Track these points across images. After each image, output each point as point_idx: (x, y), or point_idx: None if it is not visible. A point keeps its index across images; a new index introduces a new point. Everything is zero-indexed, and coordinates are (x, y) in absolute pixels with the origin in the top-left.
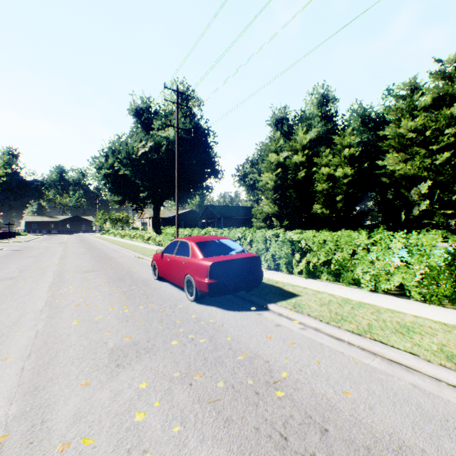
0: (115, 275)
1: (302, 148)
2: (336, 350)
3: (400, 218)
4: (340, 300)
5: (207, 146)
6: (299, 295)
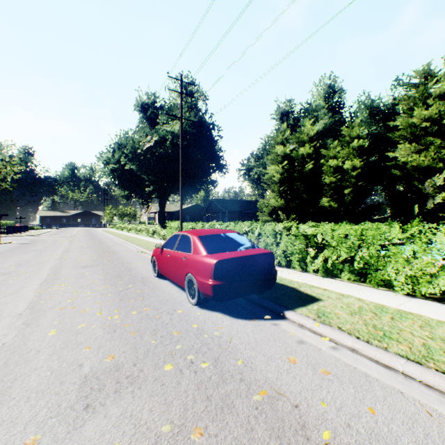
0: (113, 271)
1: (309, 140)
2: (391, 388)
3: (413, 211)
4: (372, 307)
5: (212, 140)
6: (320, 299)
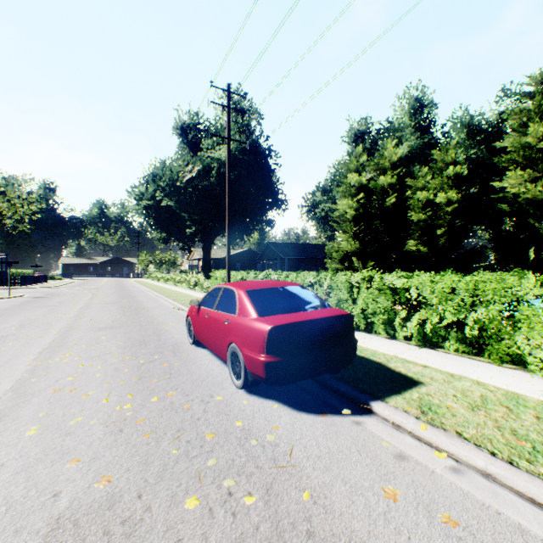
0: (137, 335)
1: (391, 166)
2: None
3: (527, 257)
4: (502, 396)
5: (268, 169)
6: (421, 382)
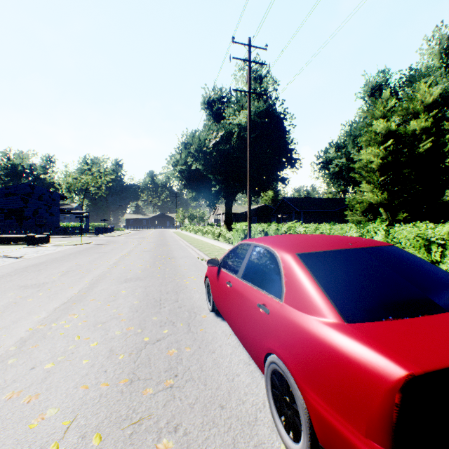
0: (156, 291)
1: (424, 109)
2: None
3: None
4: None
5: (283, 131)
6: None
